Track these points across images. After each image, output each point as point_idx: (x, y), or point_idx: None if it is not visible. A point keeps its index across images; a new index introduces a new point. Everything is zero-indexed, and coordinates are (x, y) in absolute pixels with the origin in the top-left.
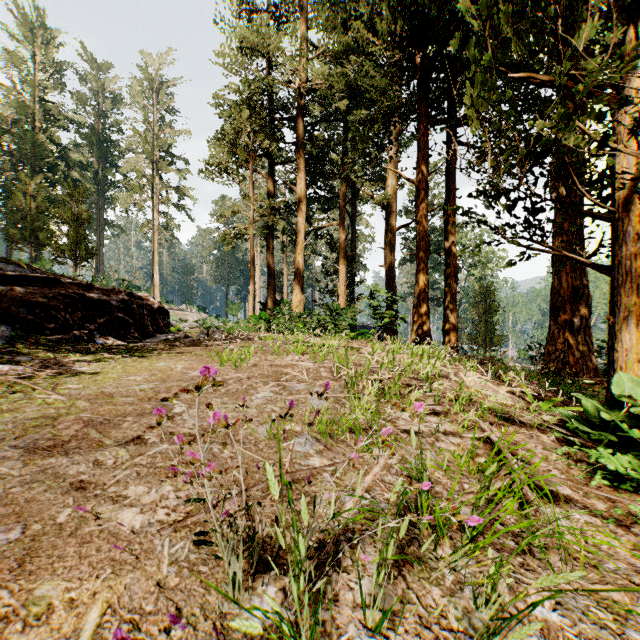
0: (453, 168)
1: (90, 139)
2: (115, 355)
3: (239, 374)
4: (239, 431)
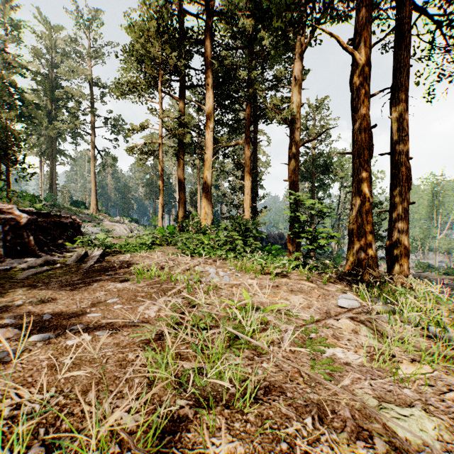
0: (407, 35)
1: (45, 85)
2: None
3: None
4: None
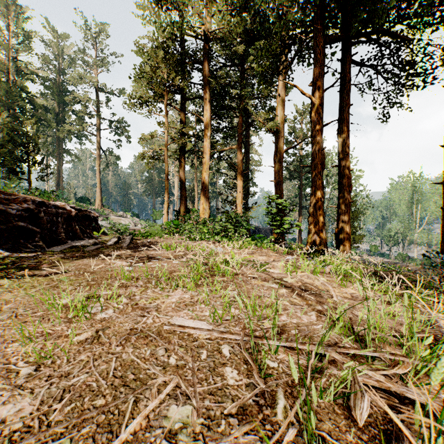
0: (347, 84)
1: (52, 89)
2: None
3: (9, 408)
4: None
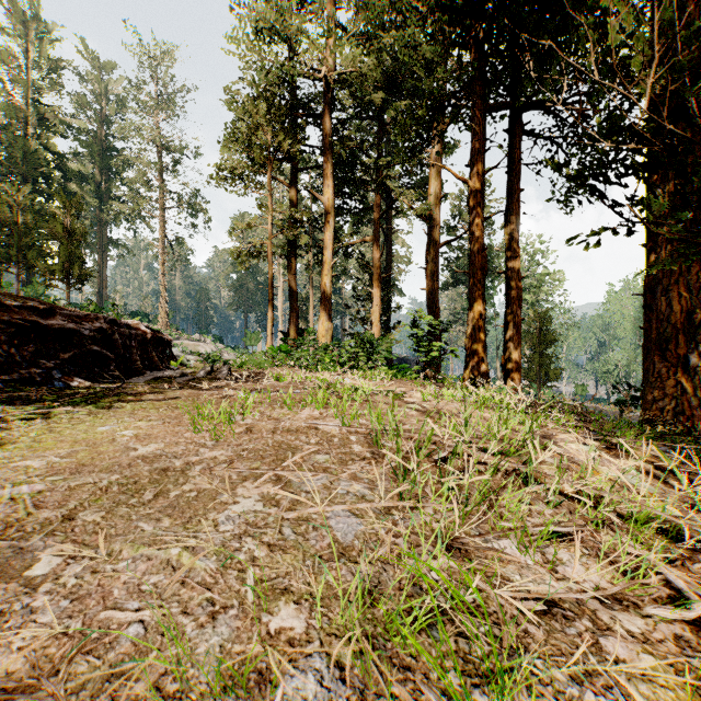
0: (516, 164)
1: (92, 147)
2: (50, 410)
3: (215, 452)
4: (150, 653)
